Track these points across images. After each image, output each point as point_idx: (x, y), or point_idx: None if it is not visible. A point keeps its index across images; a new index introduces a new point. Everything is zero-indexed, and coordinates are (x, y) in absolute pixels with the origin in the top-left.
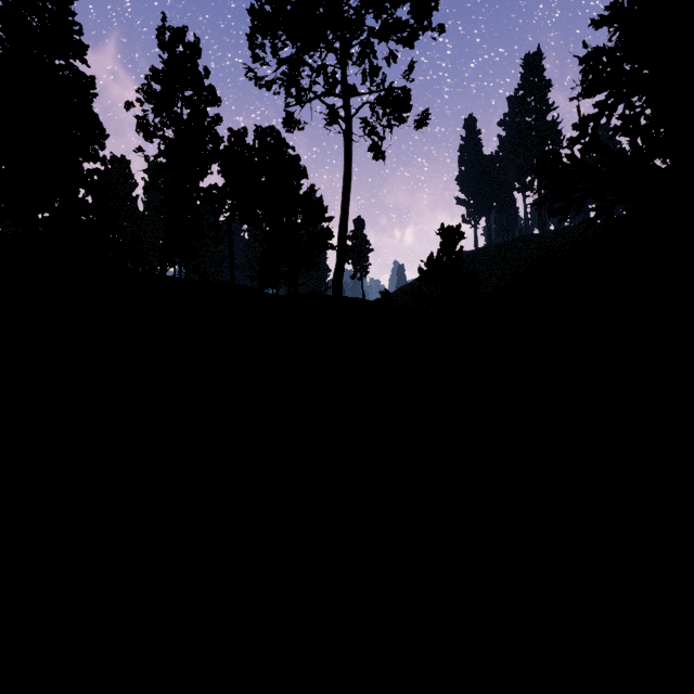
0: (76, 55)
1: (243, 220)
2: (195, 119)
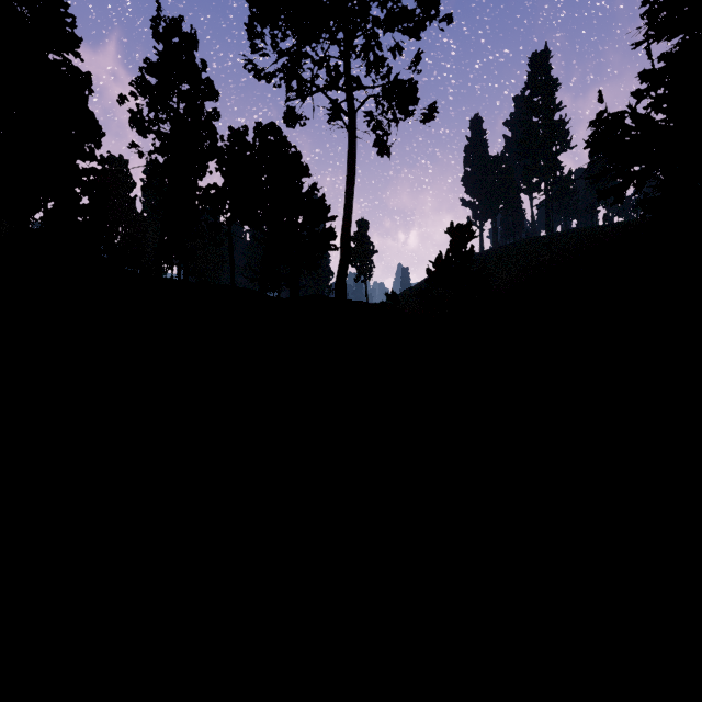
0: (69, 49)
1: (243, 220)
2: (192, 114)
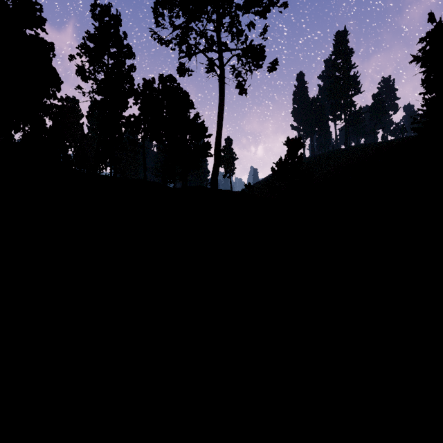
0: (38, 26)
1: (151, 137)
2: (117, 67)
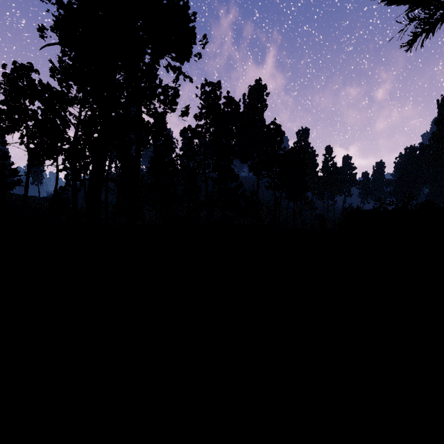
0: None
1: None
2: None
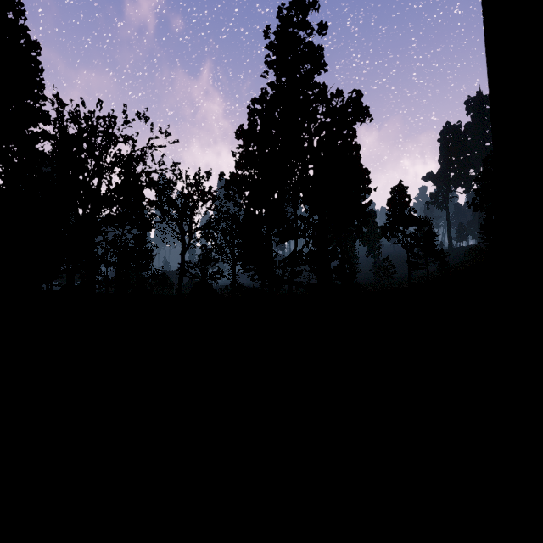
0: None
1: None
2: None
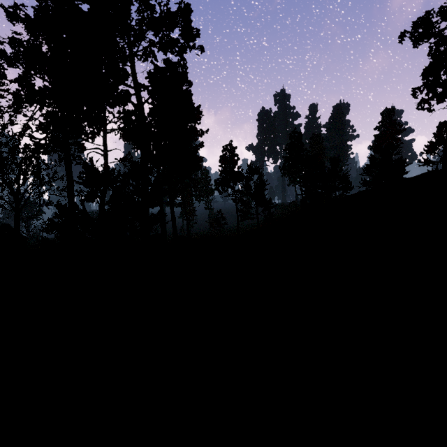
0: None
1: None
2: None
